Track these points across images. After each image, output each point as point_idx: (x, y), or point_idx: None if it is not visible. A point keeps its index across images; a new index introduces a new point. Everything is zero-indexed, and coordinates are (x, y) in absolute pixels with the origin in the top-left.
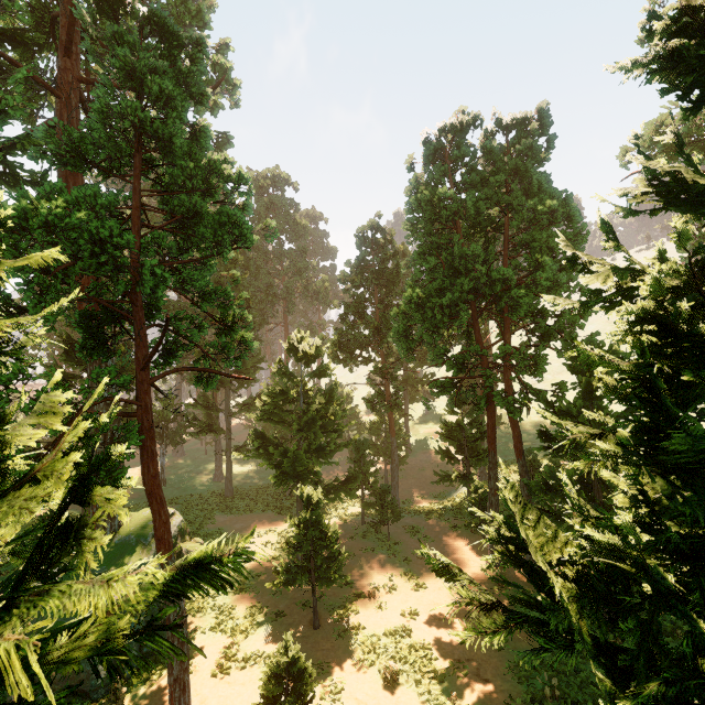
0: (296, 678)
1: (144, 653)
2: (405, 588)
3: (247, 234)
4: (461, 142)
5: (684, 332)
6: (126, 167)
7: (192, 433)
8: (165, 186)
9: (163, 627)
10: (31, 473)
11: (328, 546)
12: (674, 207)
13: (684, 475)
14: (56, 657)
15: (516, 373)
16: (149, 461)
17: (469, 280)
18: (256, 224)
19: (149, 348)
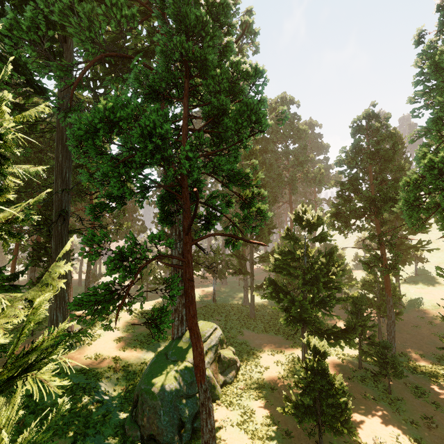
0: None
1: (194, 427)
2: None
3: (262, 118)
4: None
5: None
6: (182, 95)
7: (229, 273)
8: (205, 102)
9: None
10: None
11: (334, 397)
12: None
13: None
14: None
15: None
16: (189, 304)
17: None
18: (270, 134)
19: (196, 219)
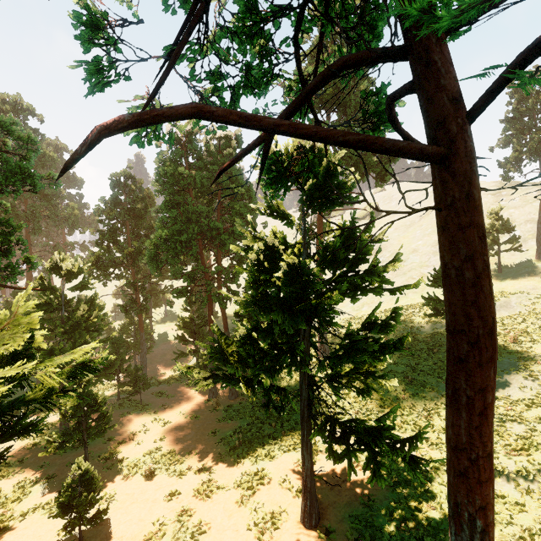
0: (87, 484)
1: None
2: (156, 427)
3: (37, 183)
4: (192, 139)
5: (263, 264)
6: None
7: None
8: None
9: (68, 391)
10: (2, 326)
11: (98, 410)
12: (273, 217)
13: (265, 308)
14: (29, 399)
15: (224, 282)
16: None
17: (198, 226)
18: None
19: None
